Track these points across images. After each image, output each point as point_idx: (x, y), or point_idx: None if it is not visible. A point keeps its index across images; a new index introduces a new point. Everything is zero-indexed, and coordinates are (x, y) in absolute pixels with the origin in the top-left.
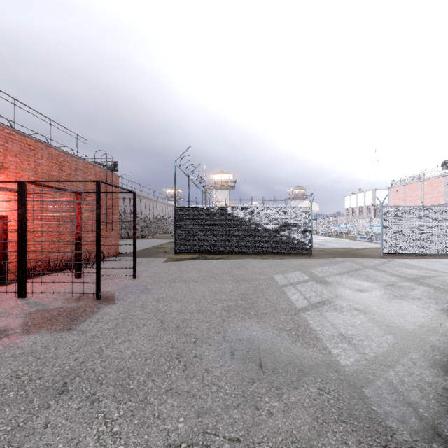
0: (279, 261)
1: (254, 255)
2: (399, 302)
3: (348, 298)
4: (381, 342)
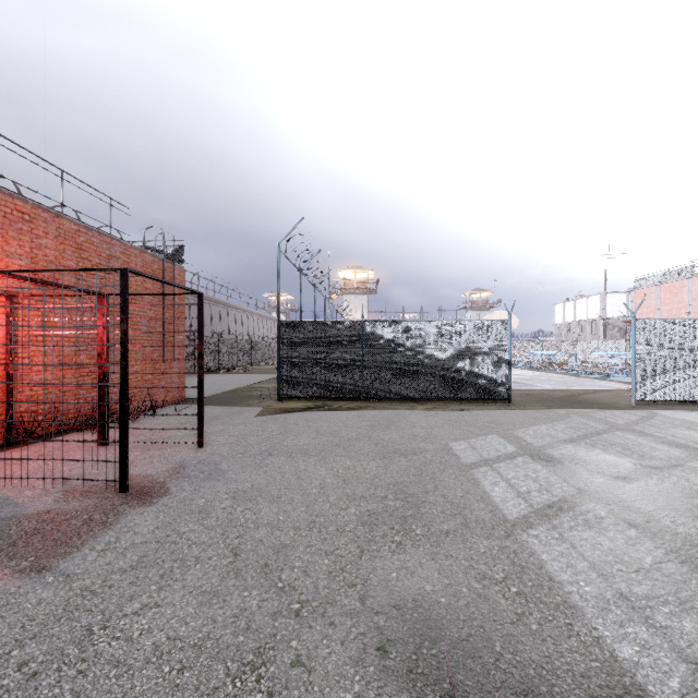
0: (456, 414)
1: (411, 402)
2: None
3: (605, 496)
4: None
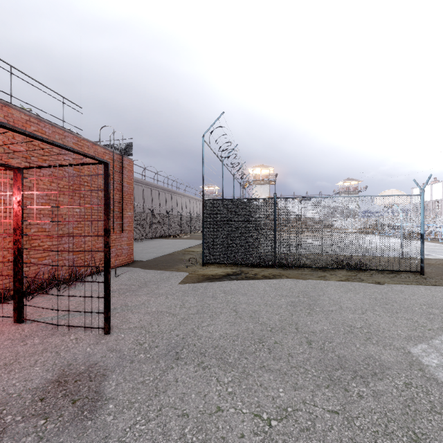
0: (376, 290)
1: (321, 271)
2: None
3: None
4: None
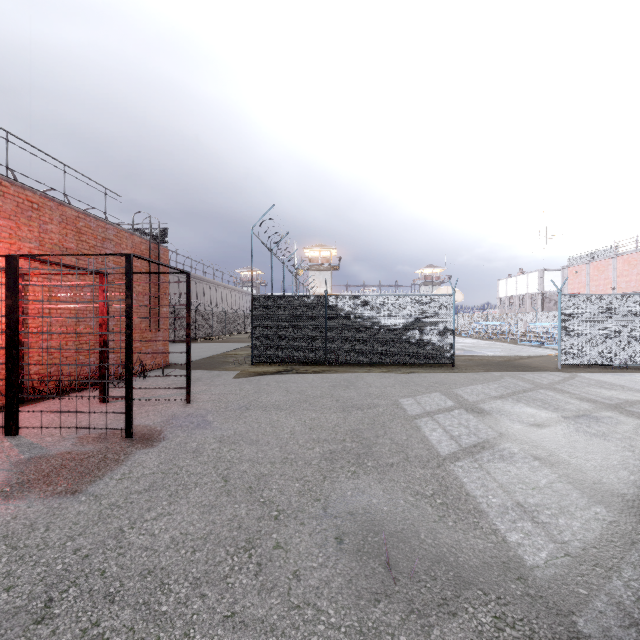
0: (407, 376)
1: (368, 366)
2: (602, 446)
3: (520, 438)
4: (588, 520)
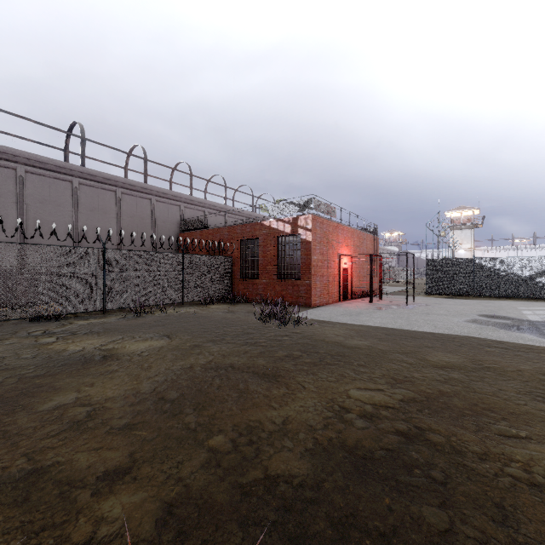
0: (529, 302)
1: (504, 298)
2: None
3: None
4: None
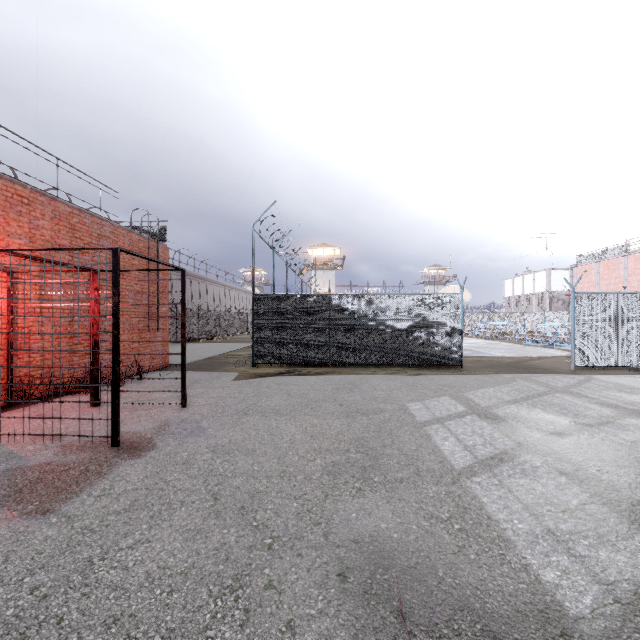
0: (413, 378)
1: (373, 368)
2: (634, 458)
3: (541, 449)
4: (634, 553)
